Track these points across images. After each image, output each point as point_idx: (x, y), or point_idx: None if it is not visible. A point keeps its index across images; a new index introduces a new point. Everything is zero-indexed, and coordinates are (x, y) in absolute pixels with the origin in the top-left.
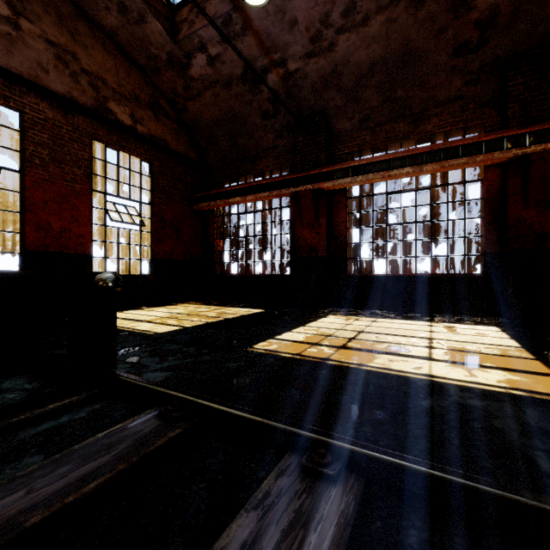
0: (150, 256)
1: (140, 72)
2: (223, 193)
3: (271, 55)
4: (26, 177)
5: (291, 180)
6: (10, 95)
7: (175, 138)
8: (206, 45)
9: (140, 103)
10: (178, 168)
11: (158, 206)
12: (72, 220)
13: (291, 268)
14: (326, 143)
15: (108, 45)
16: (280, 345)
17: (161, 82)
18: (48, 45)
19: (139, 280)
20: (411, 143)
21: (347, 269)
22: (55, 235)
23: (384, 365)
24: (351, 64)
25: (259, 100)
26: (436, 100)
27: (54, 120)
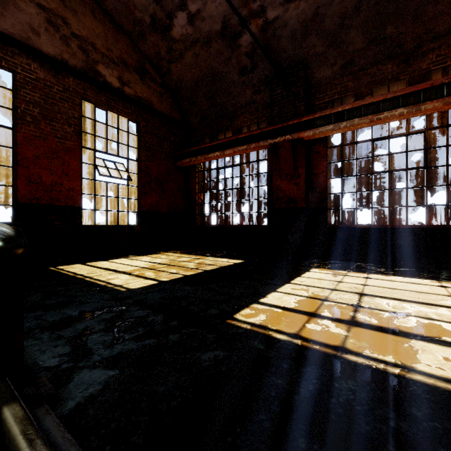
0: (137, 208)
1: (127, 38)
2: (203, 149)
3: (249, 5)
4: (18, 133)
5: (269, 132)
6: (2, 56)
7: (160, 100)
8: (186, 2)
9: (127, 67)
10: (162, 127)
11: (144, 162)
12: (63, 174)
13: (268, 219)
14: (306, 93)
15: (97, 12)
16: (268, 316)
17: (147, 47)
18: (39, 9)
19: (126, 231)
20: (399, 85)
21: (327, 220)
22: (46, 188)
23: (446, 372)
24: (334, 4)
25: (238, 55)
26: (434, 32)
27: (45, 80)
